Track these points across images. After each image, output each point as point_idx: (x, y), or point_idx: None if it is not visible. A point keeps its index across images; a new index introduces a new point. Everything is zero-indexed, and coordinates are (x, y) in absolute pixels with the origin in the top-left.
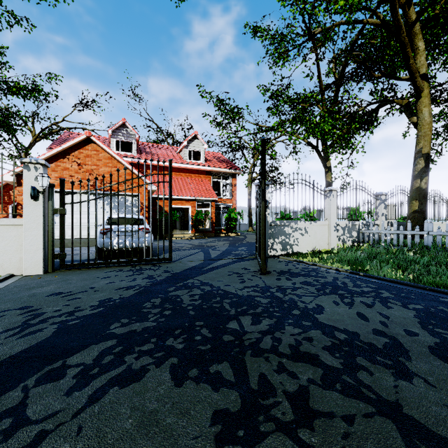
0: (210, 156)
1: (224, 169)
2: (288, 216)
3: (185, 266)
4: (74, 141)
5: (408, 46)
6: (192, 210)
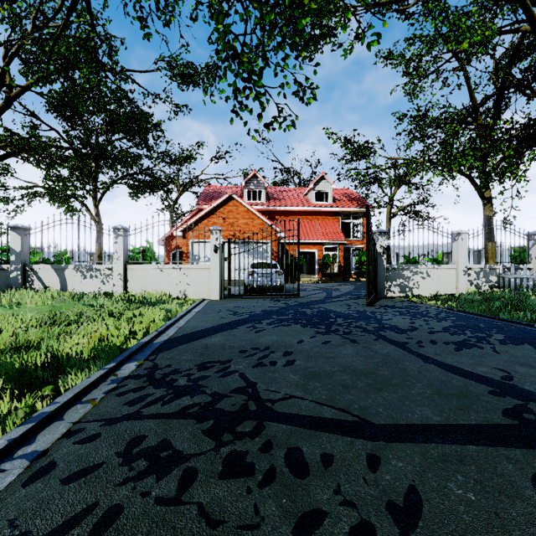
0: (339, 194)
1: (354, 209)
2: (412, 260)
3: (309, 299)
4: (220, 200)
5: None
6: (318, 254)
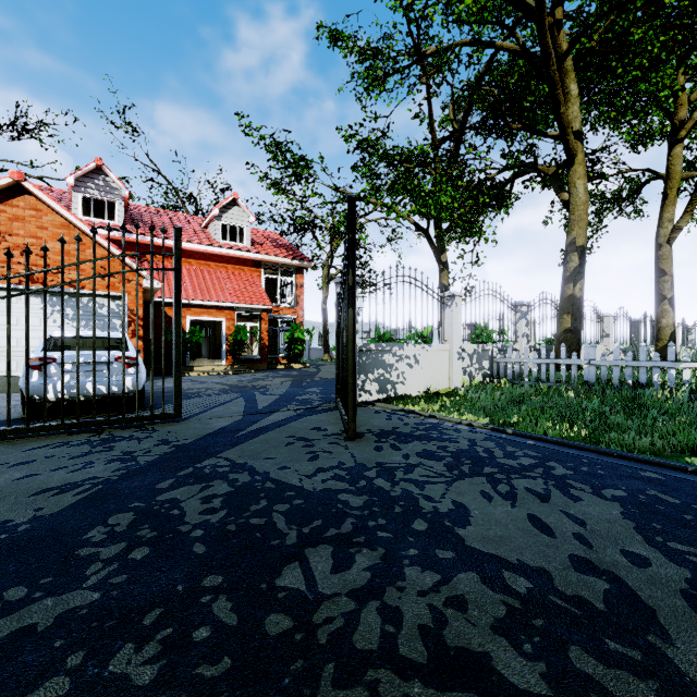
0: (260, 236)
1: (283, 259)
2: (387, 336)
3: (205, 428)
4: None
5: (559, 86)
6: (228, 325)
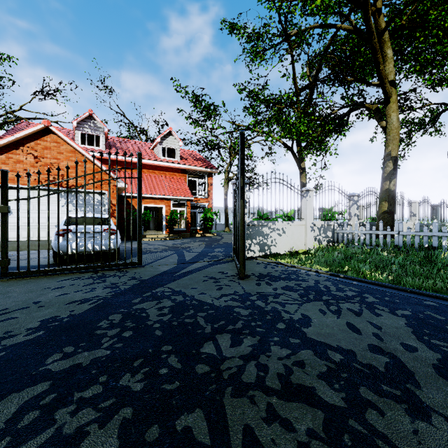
0: (185, 154)
1: (200, 168)
2: (265, 216)
3: (155, 271)
4: (29, 130)
5: (379, 52)
6: (166, 209)
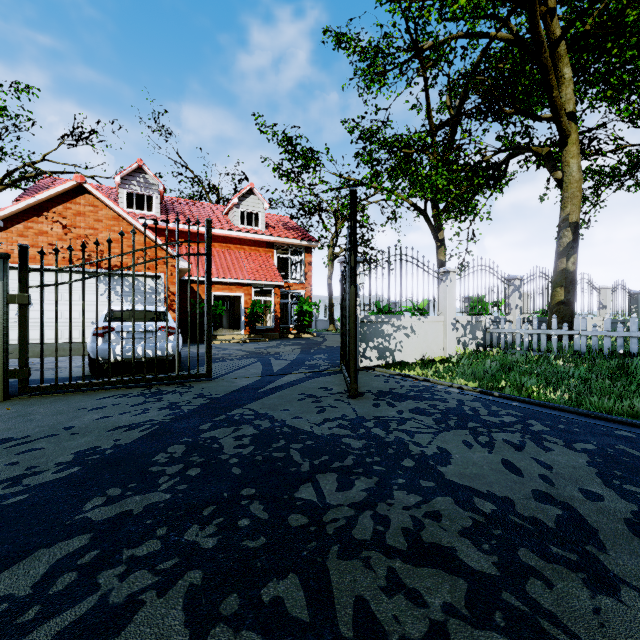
0: (273, 221)
1: (293, 240)
2: (386, 309)
3: (231, 386)
4: (56, 189)
5: (551, 71)
6: (245, 299)
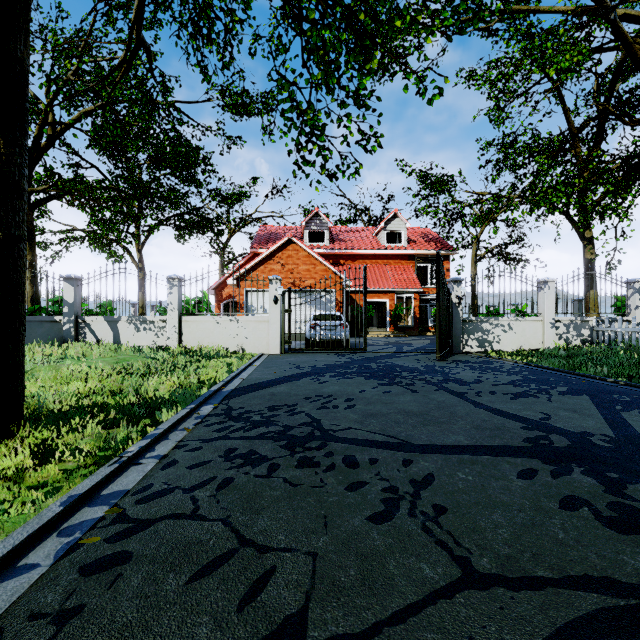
0: (414, 234)
1: (432, 251)
2: (494, 311)
3: (376, 354)
4: (279, 244)
5: None
6: (390, 304)
